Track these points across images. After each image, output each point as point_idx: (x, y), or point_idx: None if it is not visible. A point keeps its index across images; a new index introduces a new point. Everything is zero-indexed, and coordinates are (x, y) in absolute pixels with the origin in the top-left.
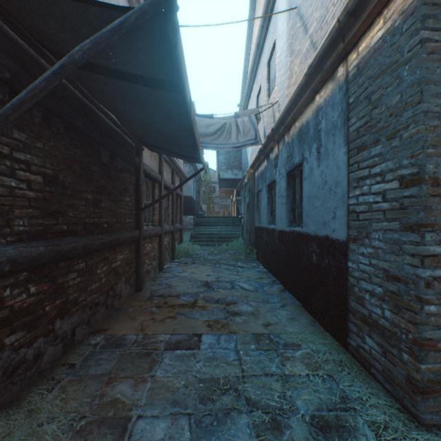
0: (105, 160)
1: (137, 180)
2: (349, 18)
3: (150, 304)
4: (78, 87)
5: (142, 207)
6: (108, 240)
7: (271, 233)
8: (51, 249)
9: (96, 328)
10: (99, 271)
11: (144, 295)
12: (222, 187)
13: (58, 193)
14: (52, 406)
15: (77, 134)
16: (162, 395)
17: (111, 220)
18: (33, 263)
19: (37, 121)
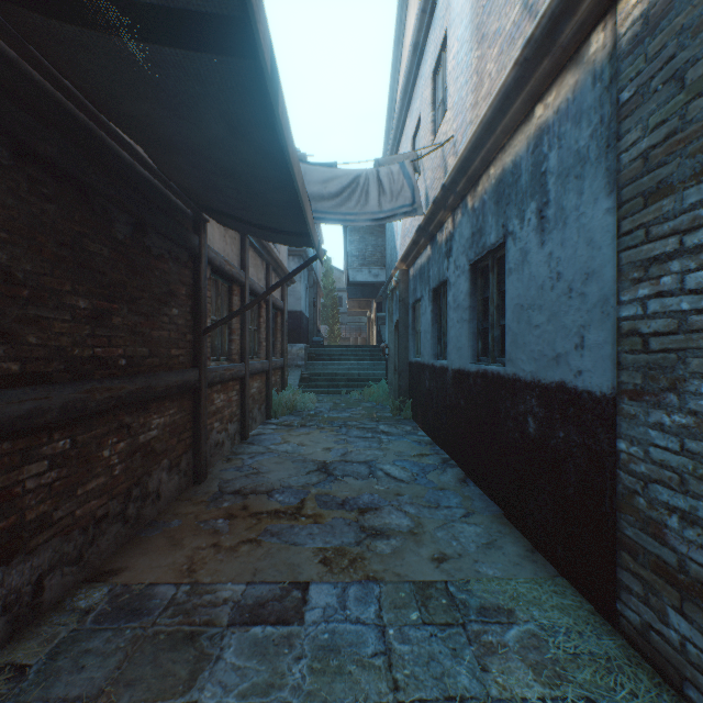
0: (121, 234)
1: (195, 278)
2: None
3: (215, 510)
4: (44, 68)
5: (206, 326)
6: (127, 391)
7: (440, 375)
8: None
9: (99, 567)
10: (107, 453)
11: (206, 492)
12: (353, 297)
13: None
14: None
15: (49, 171)
16: None
17: (136, 352)
18: None
19: None
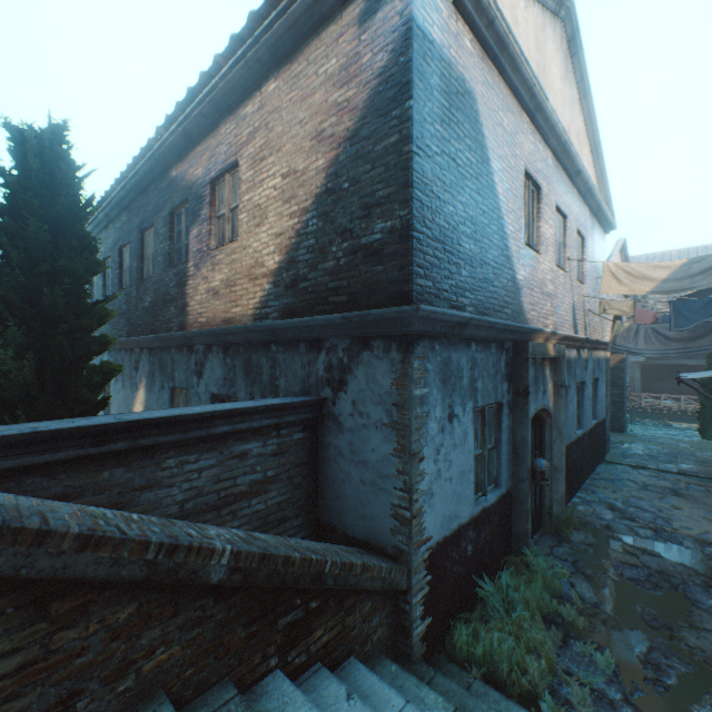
0: None
1: None
2: None
3: None
4: None
5: None
6: None
7: (582, 440)
8: None
9: None
10: None
11: None
12: None
13: None
14: None
15: None
16: (689, 465)
17: None
18: None
19: None
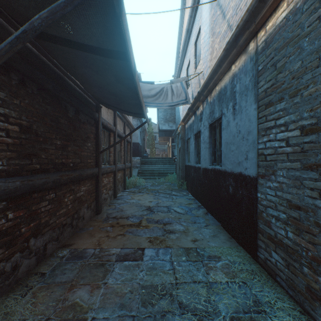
0: (71, 115)
1: (96, 130)
2: (259, 3)
3: (106, 224)
4: (48, 58)
5: (101, 150)
6: (73, 176)
7: (197, 170)
8: (26, 183)
9: (64, 243)
10: (66, 200)
11: (101, 217)
12: (161, 136)
13: (32, 140)
14: (24, 310)
15: (48, 94)
16: (112, 300)
17: (76, 161)
18: (10, 195)
19: (14, 83)
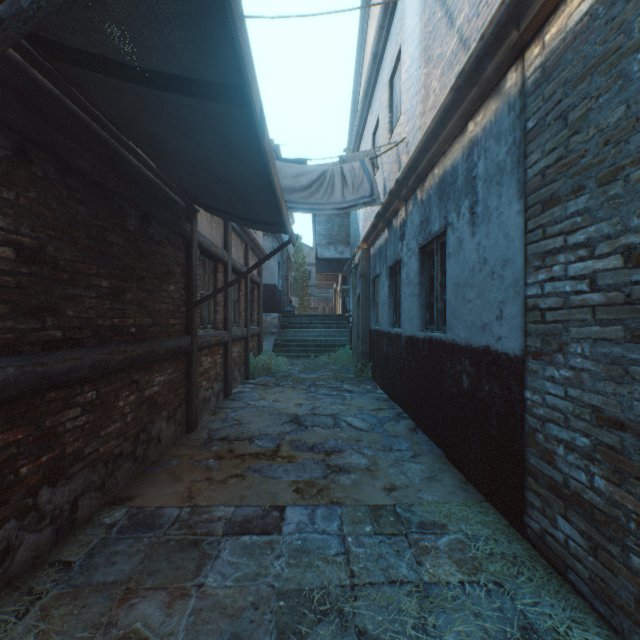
0: (132, 226)
1: (188, 259)
2: None
3: (206, 452)
4: (81, 103)
5: (196, 300)
6: (137, 354)
7: (395, 341)
8: (29, 371)
9: (116, 495)
10: (122, 404)
11: (198, 439)
12: (321, 272)
13: (44, 278)
14: None
15: (81, 180)
16: (213, 625)
17: (143, 322)
18: None
19: (3, 155)
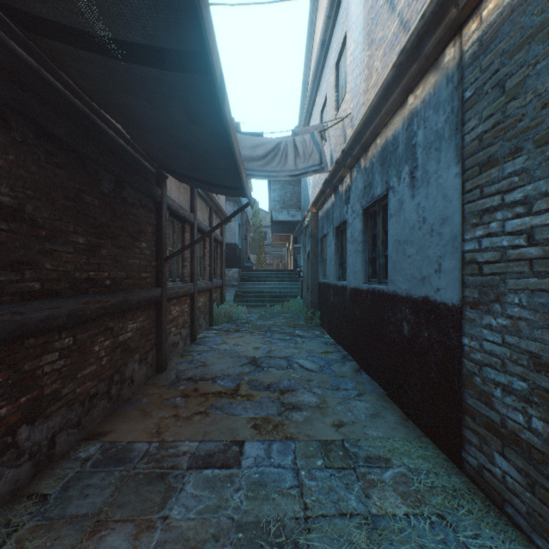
0: (106, 189)
1: (158, 220)
2: None
3: (174, 391)
4: (57, 75)
5: (166, 256)
6: (111, 303)
7: (341, 292)
8: (7, 319)
9: (92, 431)
10: (97, 348)
11: (167, 379)
12: (275, 232)
13: (23, 234)
14: None
15: (59, 146)
16: None
17: (117, 275)
18: None
19: None
